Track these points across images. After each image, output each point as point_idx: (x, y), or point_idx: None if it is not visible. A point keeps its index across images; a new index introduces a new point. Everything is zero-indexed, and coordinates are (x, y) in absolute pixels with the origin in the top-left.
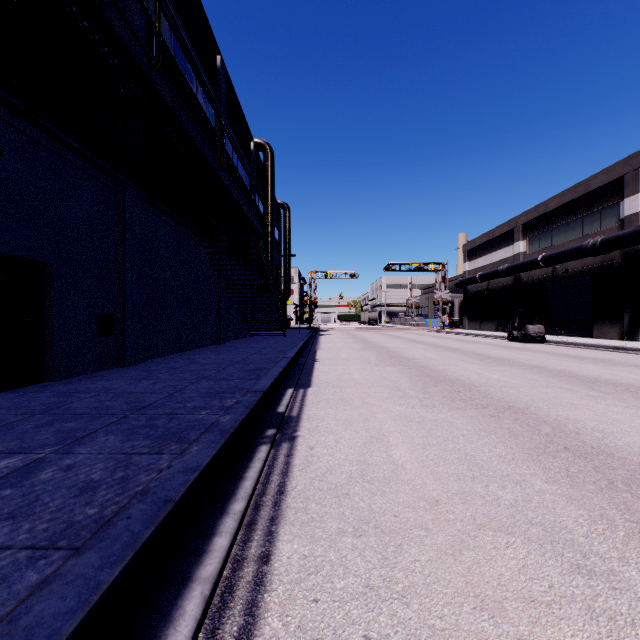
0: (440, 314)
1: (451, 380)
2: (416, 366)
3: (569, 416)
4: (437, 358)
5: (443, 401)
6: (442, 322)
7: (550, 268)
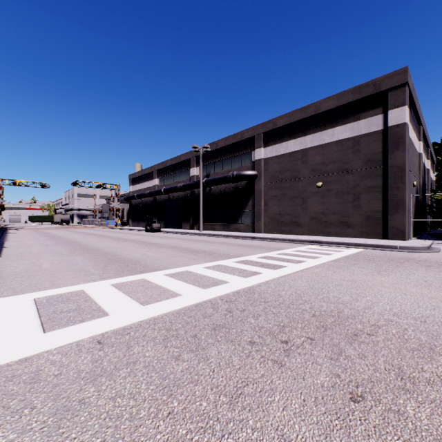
0: (114, 217)
1: (91, 248)
2: (78, 245)
3: (123, 253)
4: (94, 241)
5: (79, 254)
6: (116, 222)
7: (168, 195)
